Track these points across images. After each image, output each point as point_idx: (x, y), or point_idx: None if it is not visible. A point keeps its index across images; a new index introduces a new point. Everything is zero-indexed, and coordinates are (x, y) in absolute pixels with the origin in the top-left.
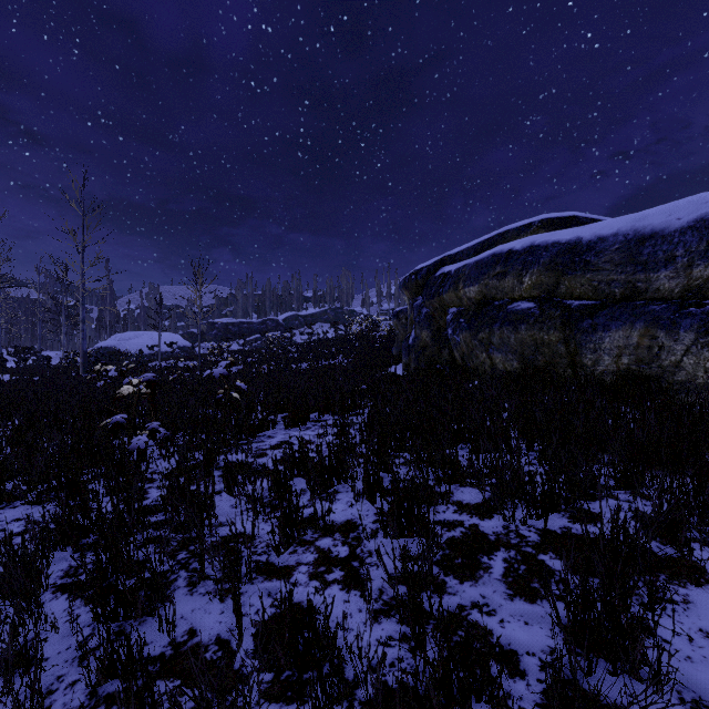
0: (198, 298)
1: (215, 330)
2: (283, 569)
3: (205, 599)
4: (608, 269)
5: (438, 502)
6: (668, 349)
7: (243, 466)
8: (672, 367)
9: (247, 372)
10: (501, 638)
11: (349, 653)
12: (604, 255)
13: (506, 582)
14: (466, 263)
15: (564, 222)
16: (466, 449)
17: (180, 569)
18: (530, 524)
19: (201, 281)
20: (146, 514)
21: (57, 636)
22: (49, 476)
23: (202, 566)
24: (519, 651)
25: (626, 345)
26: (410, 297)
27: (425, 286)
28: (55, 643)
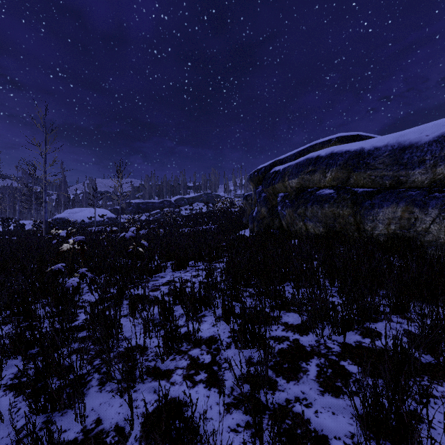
0: (119, 187)
1: (131, 207)
2: (165, 372)
3: (110, 395)
4: (381, 168)
5: (271, 323)
6: (421, 220)
7: (142, 298)
8: (424, 231)
9: (150, 234)
10: (316, 425)
11: (207, 442)
12: (378, 159)
13: (319, 381)
14: (290, 164)
15: (352, 138)
16: (290, 285)
17: (94, 372)
18: (333, 339)
19: (121, 176)
20: (74, 332)
21: (2, 424)
22: (11, 305)
23: (109, 371)
24: (329, 436)
25: (393, 217)
26: (254, 186)
27: (264, 179)
28: (1, 430)
